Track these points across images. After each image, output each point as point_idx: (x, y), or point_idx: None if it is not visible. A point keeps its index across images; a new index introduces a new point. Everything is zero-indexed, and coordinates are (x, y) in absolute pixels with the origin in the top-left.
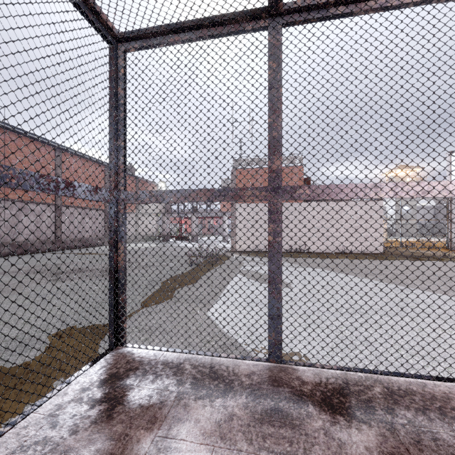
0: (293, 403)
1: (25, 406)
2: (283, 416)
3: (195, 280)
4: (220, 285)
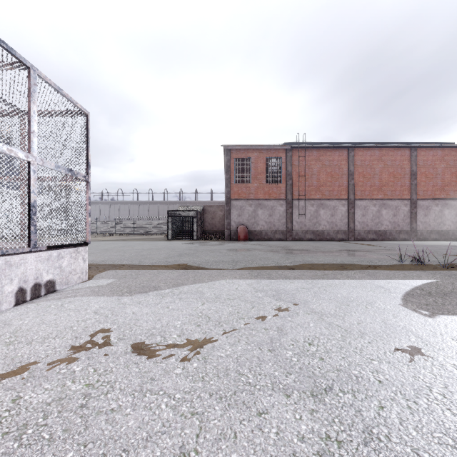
0: None
1: (120, 270)
2: None
3: (338, 269)
4: (333, 276)
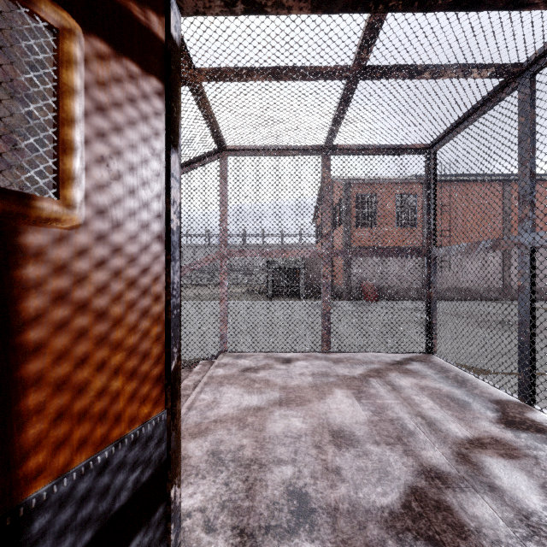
0: (484, 408)
1: None
2: (465, 404)
3: None
4: None
